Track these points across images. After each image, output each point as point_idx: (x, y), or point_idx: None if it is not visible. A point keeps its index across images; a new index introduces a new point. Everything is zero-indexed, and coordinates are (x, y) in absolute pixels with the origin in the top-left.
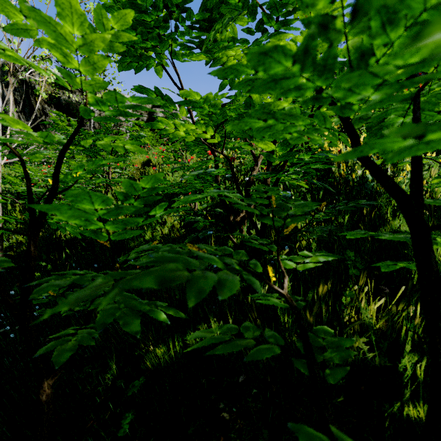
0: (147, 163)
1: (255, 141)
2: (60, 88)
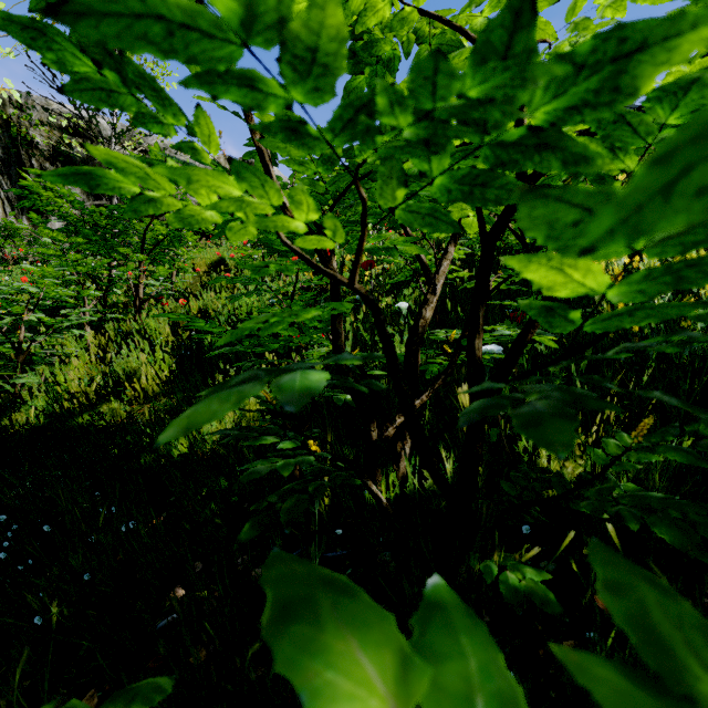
0: (219, 265)
1: (518, 256)
2: (72, 135)
